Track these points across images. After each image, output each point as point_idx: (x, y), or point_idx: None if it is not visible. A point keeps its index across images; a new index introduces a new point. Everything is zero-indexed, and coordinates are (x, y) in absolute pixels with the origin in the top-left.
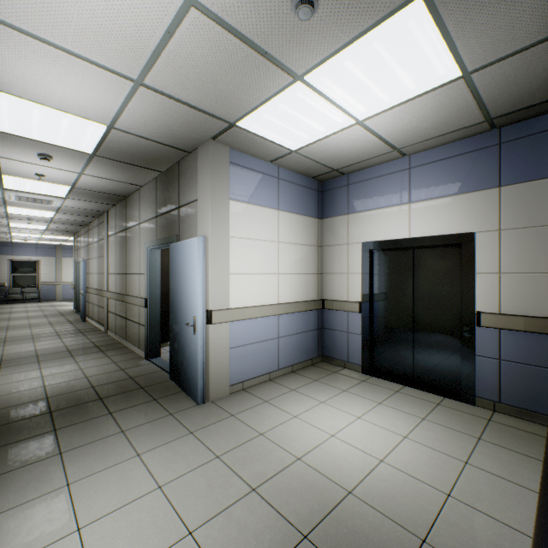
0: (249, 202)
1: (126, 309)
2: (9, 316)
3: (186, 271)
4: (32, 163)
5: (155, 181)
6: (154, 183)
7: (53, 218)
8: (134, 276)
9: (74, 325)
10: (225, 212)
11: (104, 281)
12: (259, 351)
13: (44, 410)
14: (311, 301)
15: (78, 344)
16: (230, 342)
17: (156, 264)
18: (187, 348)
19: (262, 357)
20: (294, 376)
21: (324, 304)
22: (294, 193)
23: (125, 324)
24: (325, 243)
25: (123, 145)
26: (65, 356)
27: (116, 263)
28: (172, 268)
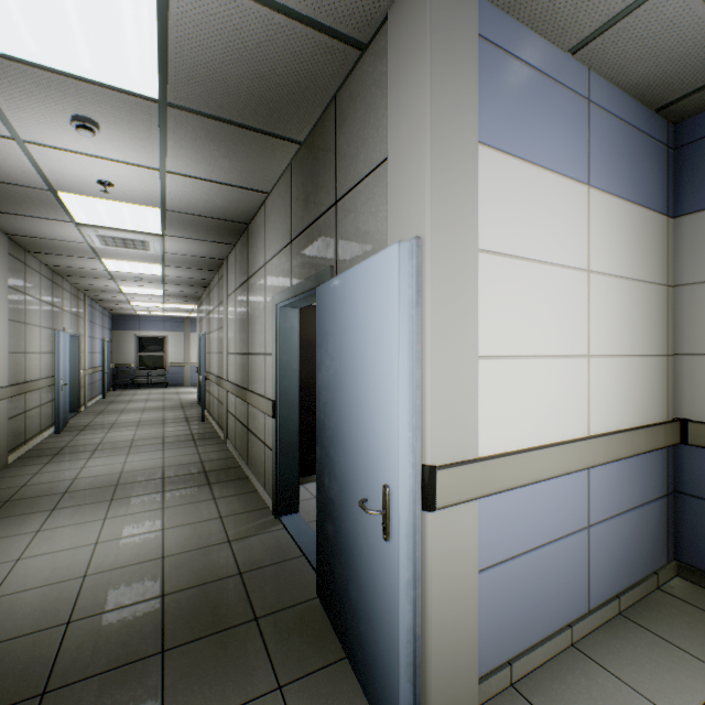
0: (523, 157)
1: (247, 413)
2: (125, 406)
3: (356, 348)
4: (80, 154)
5: (288, 173)
6: (287, 177)
7: (164, 277)
8: (258, 357)
9: (188, 426)
10: (468, 177)
11: (223, 364)
12: (545, 568)
13: (36, 681)
14: (657, 426)
15: (180, 464)
16: (479, 551)
17: (291, 335)
18: (361, 560)
19: (552, 583)
20: (636, 637)
21: (689, 433)
22: (619, 144)
23: (246, 438)
24: (689, 277)
25: (210, 45)
26: (152, 491)
27: (235, 336)
28: (321, 342)
